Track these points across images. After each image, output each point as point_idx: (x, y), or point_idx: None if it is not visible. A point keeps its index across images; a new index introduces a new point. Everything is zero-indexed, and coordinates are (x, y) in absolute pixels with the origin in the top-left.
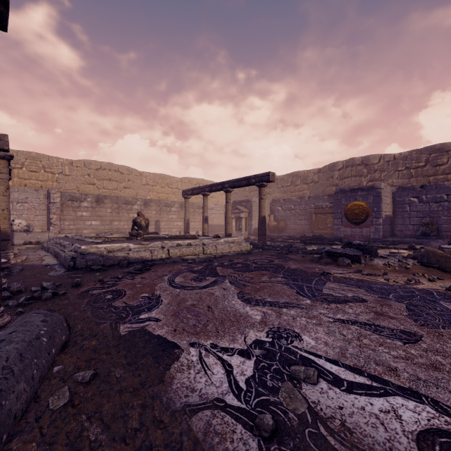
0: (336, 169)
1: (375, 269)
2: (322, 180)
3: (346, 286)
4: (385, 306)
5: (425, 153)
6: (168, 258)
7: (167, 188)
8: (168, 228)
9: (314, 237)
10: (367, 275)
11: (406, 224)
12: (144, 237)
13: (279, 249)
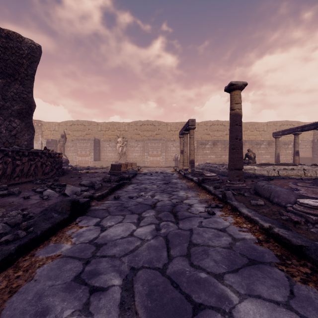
0: None
1: None
2: None
3: None
4: None
5: None
6: (278, 176)
7: (255, 131)
8: (258, 160)
9: None
10: None
11: None
12: (260, 163)
13: None
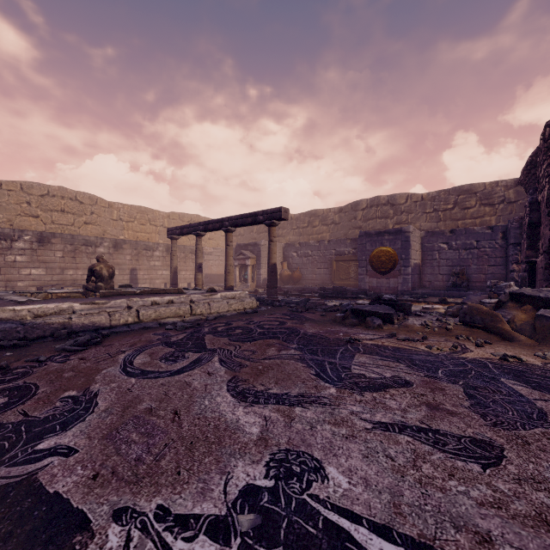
0: (360, 209)
1: (411, 331)
2: (344, 221)
3: (381, 359)
4: (437, 392)
5: (454, 195)
6: (136, 322)
7: (148, 225)
8: (150, 279)
9: (335, 290)
10: (404, 341)
11: (435, 274)
12: (101, 293)
13: (293, 305)
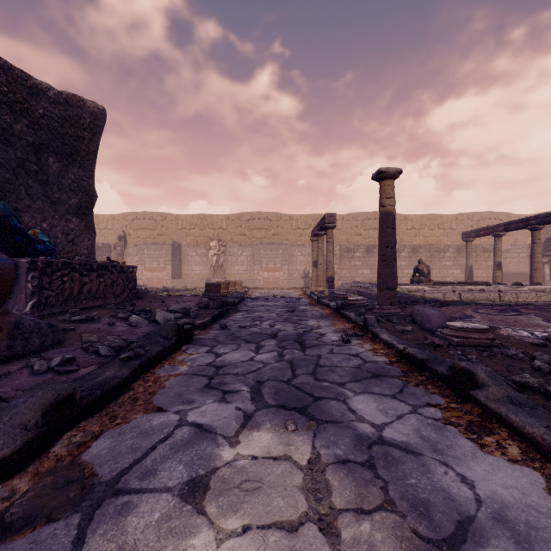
0: None
1: None
2: None
3: None
4: None
5: None
6: (459, 301)
7: (437, 230)
8: (441, 277)
9: None
10: None
11: None
12: (434, 282)
13: None
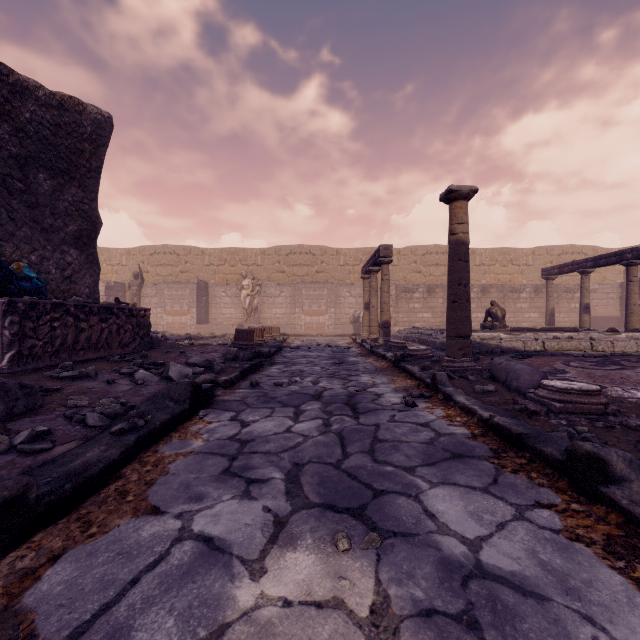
0: None
1: None
2: None
3: None
4: None
5: None
6: (542, 351)
7: (510, 266)
8: (515, 322)
9: None
10: None
11: None
12: (511, 328)
13: None
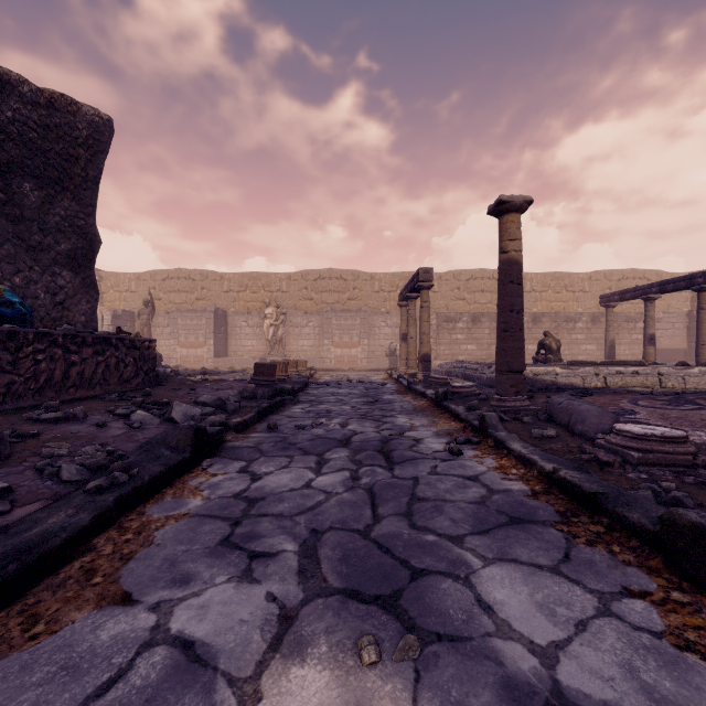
0: None
1: None
2: None
3: None
4: None
5: None
6: (604, 387)
7: (564, 293)
8: (570, 355)
9: None
10: None
11: None
12: (568, 362)
13: None
